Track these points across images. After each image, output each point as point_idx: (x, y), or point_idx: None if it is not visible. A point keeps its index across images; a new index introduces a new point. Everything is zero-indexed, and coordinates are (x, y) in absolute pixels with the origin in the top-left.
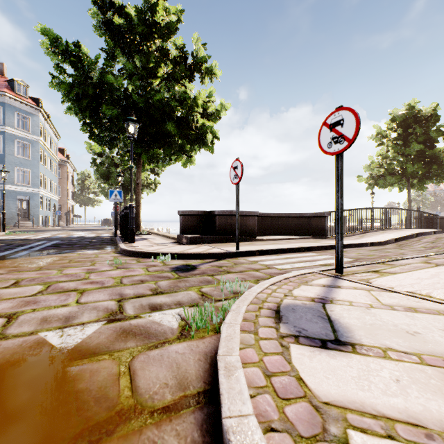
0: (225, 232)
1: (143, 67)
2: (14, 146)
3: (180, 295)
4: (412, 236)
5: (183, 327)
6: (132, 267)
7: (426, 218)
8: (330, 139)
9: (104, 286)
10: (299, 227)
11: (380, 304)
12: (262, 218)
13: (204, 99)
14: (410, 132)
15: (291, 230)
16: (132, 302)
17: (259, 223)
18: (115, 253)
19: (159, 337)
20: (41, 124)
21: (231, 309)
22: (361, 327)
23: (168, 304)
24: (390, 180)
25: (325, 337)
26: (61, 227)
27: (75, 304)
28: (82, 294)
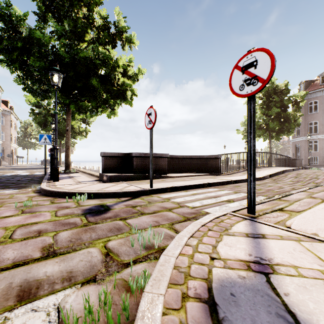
0: (141, 171)
1: (72, 31)
2: None
3: (78, 256)
4: (280, 172)
5: None
6: (41, 210)
7: (283, 159)
8: (242, 81)
9: None
10: (199, 166)
11: None
12: (171, 159)
13: (125, 63)
14: (271, 100)
15: (193, 168)
16: None
17: (169, 163)
18: (34, 192)
19: None
20: None
21: (138, 314)
22: None
23: (52, 281)
24: (259, 133)
25: None
26: (3, 166)
27: None
28: None
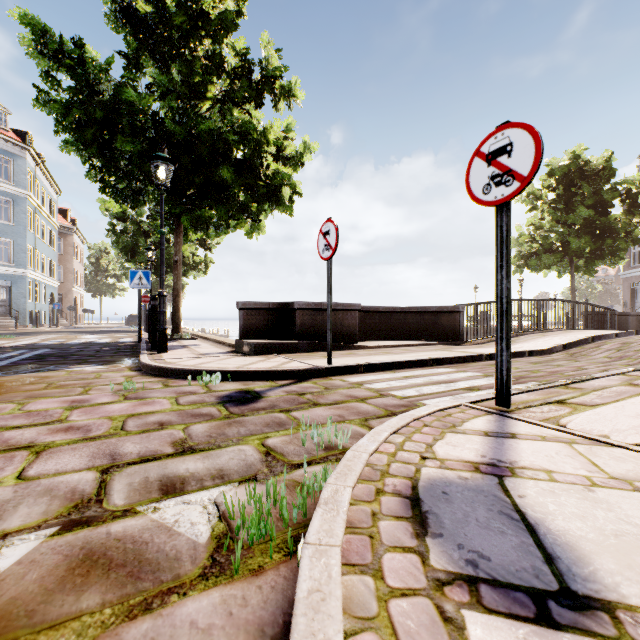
0: (310, 336)
1: (185, 82)
2: None
3: (226, 454)
4: (586, 340)
5: (220, 539)
6: (152, 396)
7: (599, 314)
8: (488, 178)
9: (87, 437)
10: (421, 328)
11: (606, 477)
12: (366, 315)
13: (278, 134)
14: (574, 192)
15: (408, 332)
16: (130, 474)
17: (362, 322)
18: (131, 370)
19: (162, 573)
20: (31, 171)
21: (320, 500)
22: (600, 543)
23: (200, 478)
24: (547, 260)
25: (535, 582)
26: (61, 327)
27: (14, 480)
28: (39, 456)
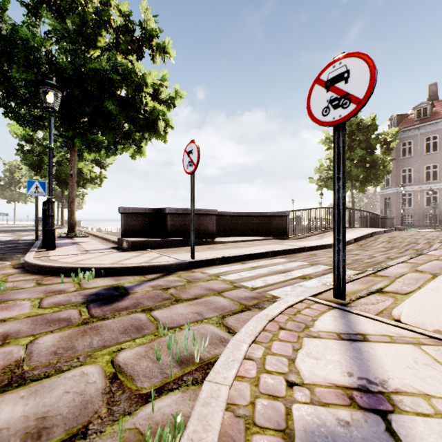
0: (178, 234)
1: (78, 31)
2: None
3: (62, 384)
4: (368, 235)
5: None
6: (17, 298)
7: (371, 217)
8: (327, 102)
9: None
10: (260, 227)
11: None
12: (221, 218)
13: (155, 81)
14: (354, 139)
15: (251, 230)
16: None
17: (218, 223)
18: (13, 268)
19: None
20: None
21: None
22: None
23: None
24: None
25: None
26: None
27: None
28: None
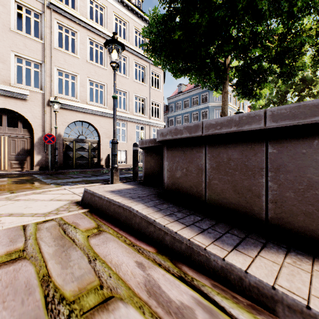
0: (184, 193)
1: None
2: (213, 113)
3: None
4: None
5: None
6: None
7: None
8: None
9: None
10: None
11: None
12: None
13: None
14: None
15: None
16: None
17: None
18: None
19: None
20: (230, 93)
21: None
22: None
23: None
24: None
25: None
26: None
27: None
28: None
